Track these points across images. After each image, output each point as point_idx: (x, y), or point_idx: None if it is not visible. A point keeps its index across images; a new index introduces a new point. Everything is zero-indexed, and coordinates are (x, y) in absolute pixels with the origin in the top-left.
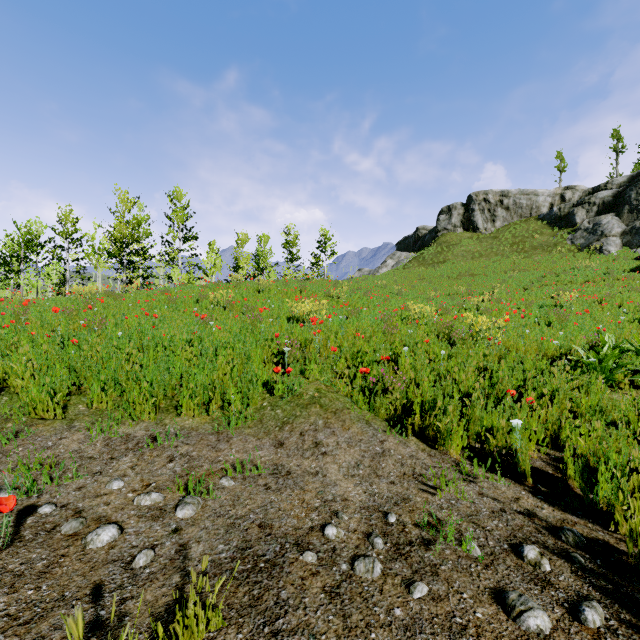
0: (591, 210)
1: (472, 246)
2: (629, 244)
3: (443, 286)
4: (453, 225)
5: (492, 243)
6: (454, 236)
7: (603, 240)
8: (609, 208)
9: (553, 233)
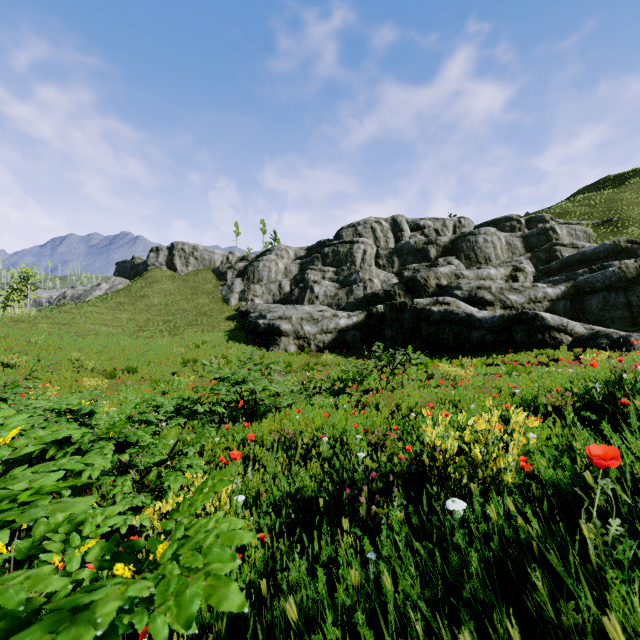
0: (234, 273)
1: (167, 285)
2: (241, 298)
3: (136, 318)
4: (160, 263)
5: (181, 285)
6: (159, 273)
7: (232, 294)
8: (242, 274)
9: (216, 283)
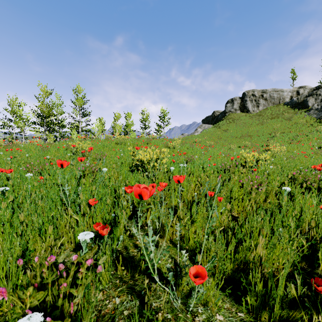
0: (318, 98)
1: (247, 120)
2: None
3: (233, 142)
4: (234, 109)
5: (259, 118)
6: (235, 115)
7: None
8: None
9: (295, 112)
